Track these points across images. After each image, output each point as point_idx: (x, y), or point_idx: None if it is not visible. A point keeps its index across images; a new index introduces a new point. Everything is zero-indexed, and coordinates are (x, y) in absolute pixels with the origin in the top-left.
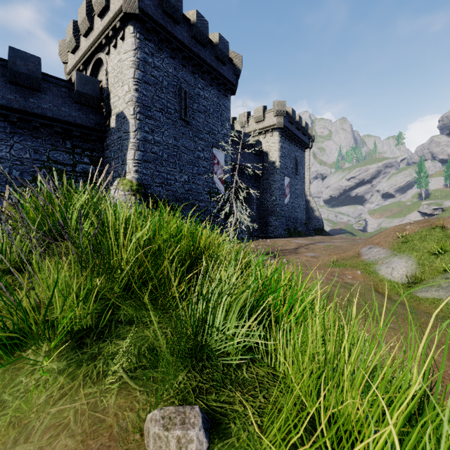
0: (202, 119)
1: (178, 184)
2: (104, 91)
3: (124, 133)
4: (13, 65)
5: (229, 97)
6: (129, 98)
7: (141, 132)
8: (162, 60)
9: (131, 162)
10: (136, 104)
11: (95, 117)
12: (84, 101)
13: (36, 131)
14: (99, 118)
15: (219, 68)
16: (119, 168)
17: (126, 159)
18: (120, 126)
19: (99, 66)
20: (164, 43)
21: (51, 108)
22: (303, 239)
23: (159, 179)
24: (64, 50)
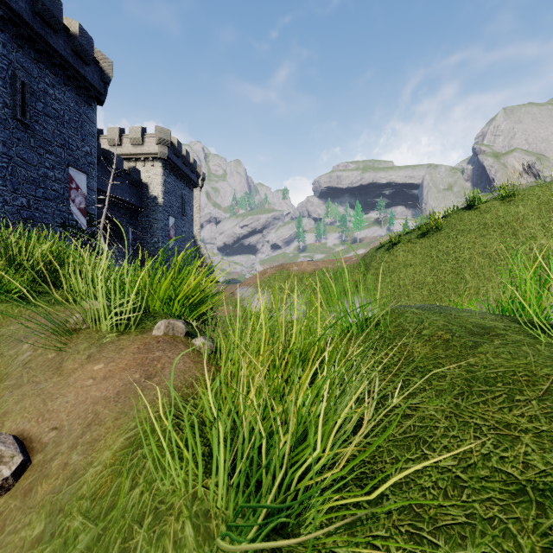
0: (51, 125)
1: (10, 208)
2: None
3: None
4: None
5: (94, 107)
6: None
7: None
8: None
9: None
10: None
11: None
12: None
13: None
14: None
15: (79, 67)
16: None
17: None
18: None
19: None
20: None
21: None
22: None
23: None
24: None
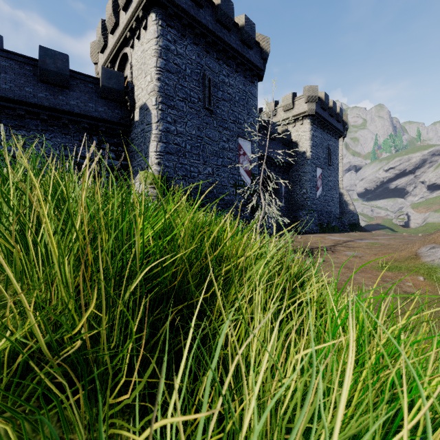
0: (227, 107)
1: (201, 177)
2: (128, 84)
3: (147, 125)
4: (43, 63)
5: (256, 83)
6: (151, 88)
7: (163, 123)
8: (184, 47)
9: (153, 155)
10: (158, 94)
11: (120, 112)
12: (109, 96)
13: (65, 127)
14: (124, 112)
15: (245, 53)
16: (142, 161)
17: (149, 151)
18: (143, 119)
19: (125, 62)
20: (187, 29)
21: (79, 104)
22: (339, 235)
23: (182, 172)
24: (95, 52)
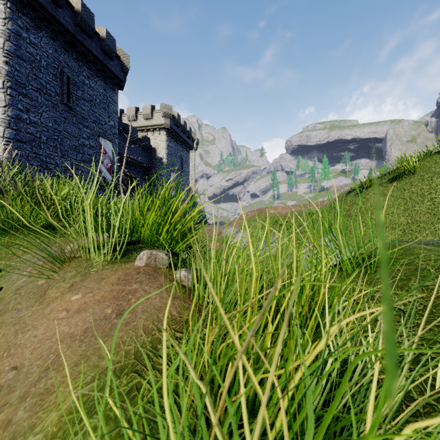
0: (87, 107)
1: (59, 169)
2: None
3: None
4: None
5: (117, 91)
6: None
7: (13, 109)
8: (39, 38)
9: None
10: (6, 77)
11: None
12: None
13: None
14: None
15: (106, 62)
16: None
17: None
18: None
19: None
20: (42, 21)
21: None
22: None
23: (37, 162)
24: None
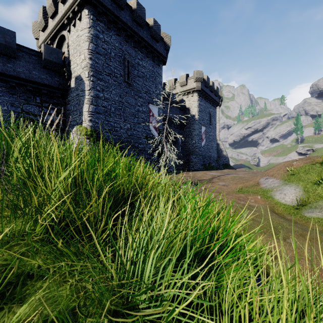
0: (141, 82)
1: (122, 131)
2: (66, 59)
3: (81, 92)
4: None
5: (161, 66)
6: (85, 65)
7: (94, 91)
8: (110, 37)
9: (86, 114)
10: (90, 69)
11: (59, 79)
12: (50, 67)
13: (12, 89)
14: (62, 80)
15: (154, 44)
16: (77, 118)
17: (83, 111)
18: (78, 86)
19: (63, 41)
20: (112, 23)
21: (24, 71)
22: (215, 172)
23: (108, 127)
24: (36, 29)
